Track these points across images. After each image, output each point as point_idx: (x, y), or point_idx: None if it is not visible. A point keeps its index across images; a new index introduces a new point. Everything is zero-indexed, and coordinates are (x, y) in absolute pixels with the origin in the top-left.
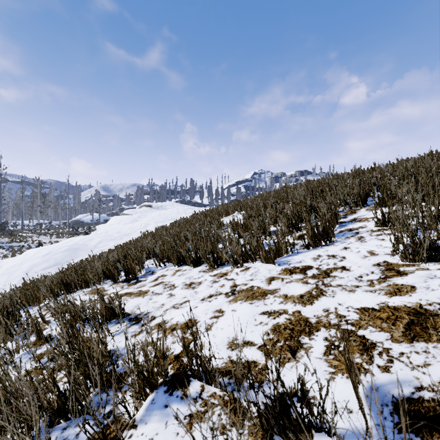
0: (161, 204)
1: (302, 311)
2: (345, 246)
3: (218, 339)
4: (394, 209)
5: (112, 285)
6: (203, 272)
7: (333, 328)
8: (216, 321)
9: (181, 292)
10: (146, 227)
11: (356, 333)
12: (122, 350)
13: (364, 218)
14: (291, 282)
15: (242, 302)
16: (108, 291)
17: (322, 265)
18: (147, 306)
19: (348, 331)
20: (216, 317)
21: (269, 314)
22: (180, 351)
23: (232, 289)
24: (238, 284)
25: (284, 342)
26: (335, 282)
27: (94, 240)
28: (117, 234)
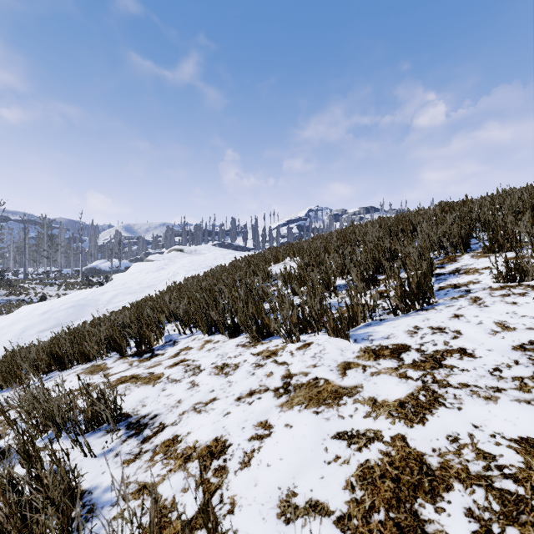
0: (195, 248)
1: (409, 436)
2: (455, 312)
3: (262, 491)
4: (514, 255)
5: (118, 361)
6: (242, 347)
7: (477, 484)
8: (258, 446)
9: (208, 380)
10: (174, 277)
11: (530, 503)
12: (101, 496)
13: (472, 269)
14: (380, 373)
15: (301, 410)
16: (111, 370)
17: (424, 344)
18: (157, 403)
19: (513, 497)
20: (258, 439)
21: (349, 439)
22: (193, 513)
23: (285, 382)
24: (293, 372)
25: (385, 511)
26: (456, 378)
27: (107, 294)
28: (137, 285)
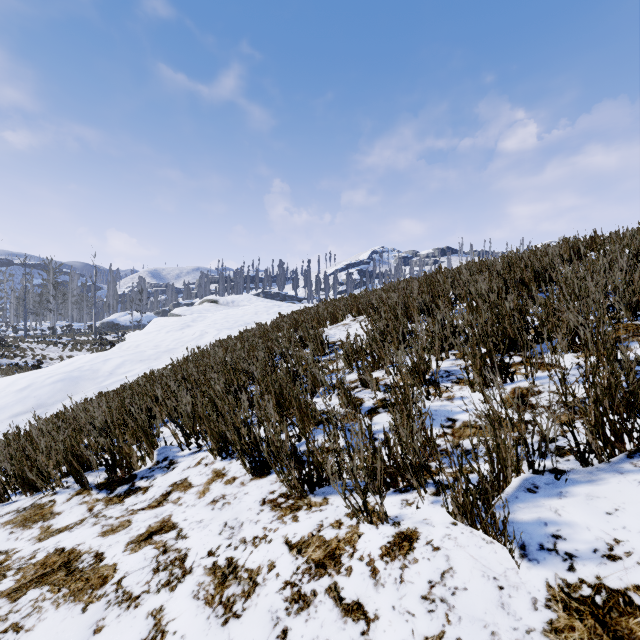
0: (233, 298)
1: None
2: None
3: None
4: None
5: (74, 498)
6: (271, 508)
7: None
8: None
9: (186, 622)
10: (201, 338)
11: None
12: None
13: None
14: None
15: None
16: (55, 520)
17: None
18: None
19: None
20: None
21: None
22: None
23: None
24: None
25: None
26: None
27: (111, 362)
28: (152, 349)
